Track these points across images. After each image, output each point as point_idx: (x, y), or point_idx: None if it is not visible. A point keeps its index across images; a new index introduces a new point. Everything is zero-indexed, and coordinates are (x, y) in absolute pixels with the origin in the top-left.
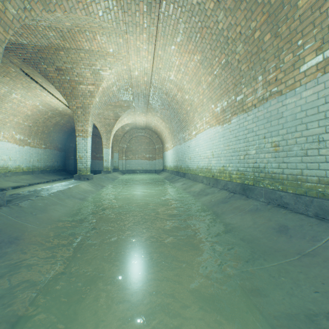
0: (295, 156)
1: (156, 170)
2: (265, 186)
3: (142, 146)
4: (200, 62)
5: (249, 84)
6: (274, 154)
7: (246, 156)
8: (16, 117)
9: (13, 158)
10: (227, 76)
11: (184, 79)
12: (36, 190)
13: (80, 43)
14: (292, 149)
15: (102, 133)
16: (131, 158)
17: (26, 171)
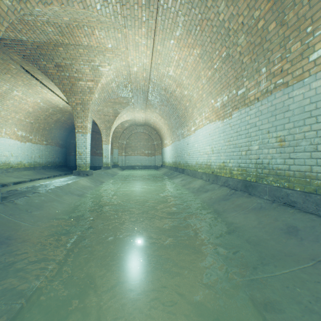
0: (304, 151)
1: (155, 166)
2: (269, 183)
3: (141, 143)
4: (200, 56)
5: (251, 77)
6: (279, 150)
7: (248, 151)
8: (17, 114)
9: (15, 154)
10: (228, 70)
11: (183, 75)
12: (34, 186)
13: (79, 38)
14: (300, 144)
15: (102, 129)
16: (130, 154)
17: (28, 167)
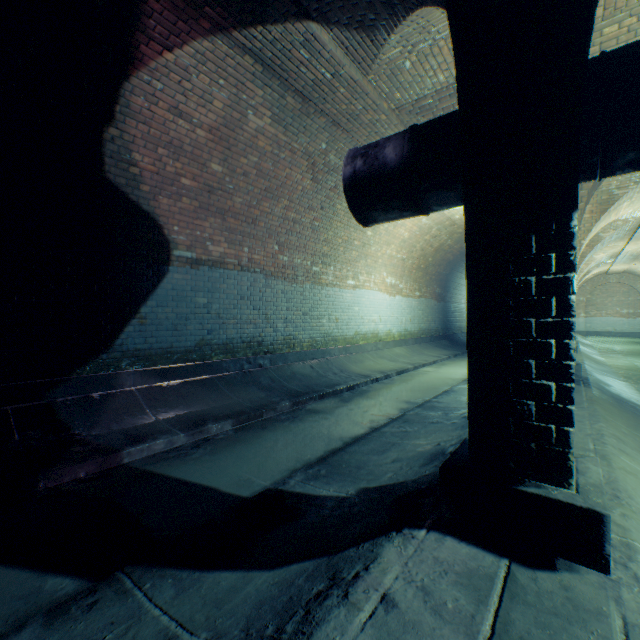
0: None
1: None
2: None
3: (612, 298)
4: None
5: None
6: None
7: None
8: None
9: None
10: None
11: None
12: None
13: None
14: None
15: None
16: (592, 315)
17: None
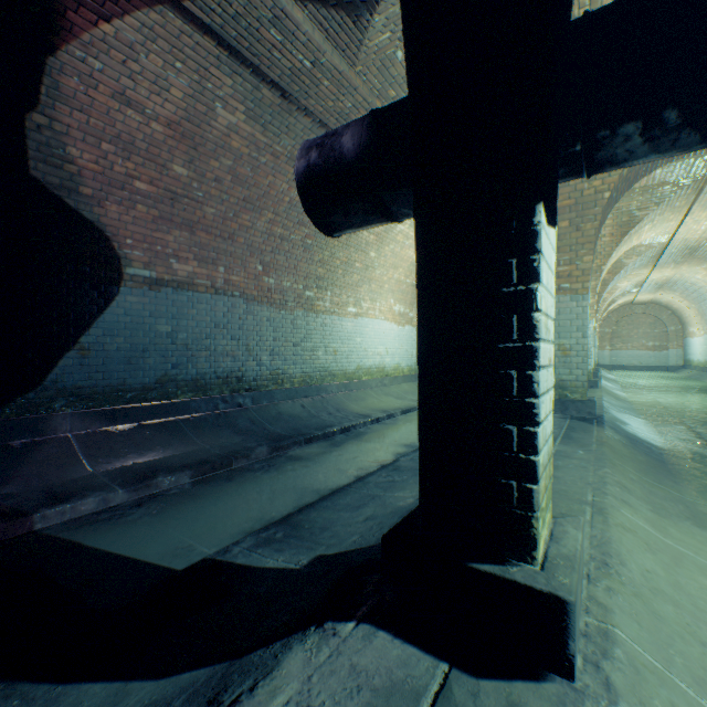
0: None
1: (668, 367)
2: None
3: (638, 330)
4: None
5: None
6: None
7: None
8: None
9: None
10: None
11: None
12: None
13: None
14: None
15: None
16: (618, 348)
17: None
